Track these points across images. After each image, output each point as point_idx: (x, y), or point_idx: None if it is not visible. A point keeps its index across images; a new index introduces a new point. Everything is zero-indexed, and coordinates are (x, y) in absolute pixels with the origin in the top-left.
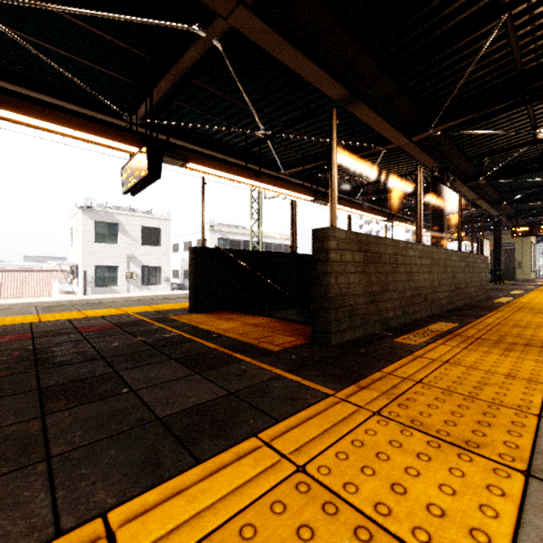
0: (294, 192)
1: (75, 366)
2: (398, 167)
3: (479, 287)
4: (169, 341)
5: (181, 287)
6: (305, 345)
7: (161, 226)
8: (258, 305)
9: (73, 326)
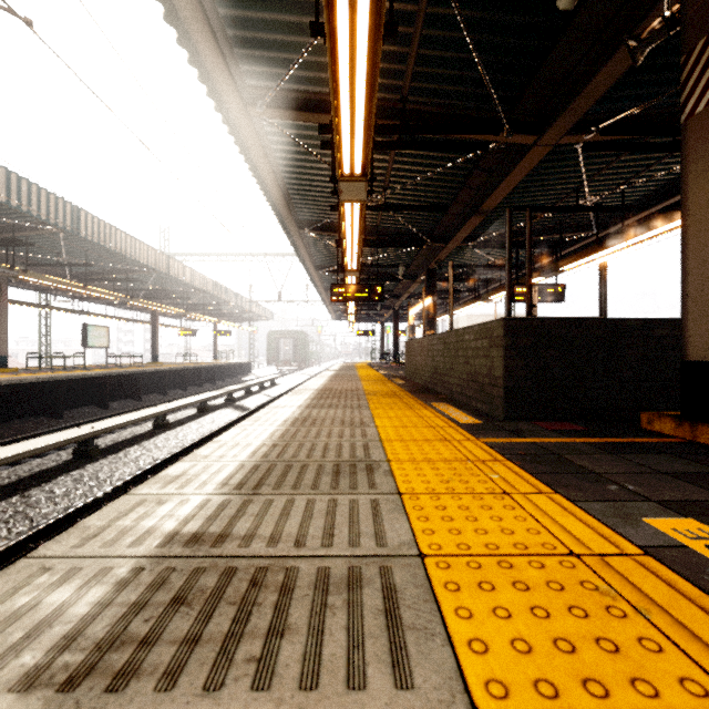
0: (655, 228)
1: None
2: None
3: (470, 383)
4: None
5: None
6: None
7: None
8: None
9: None
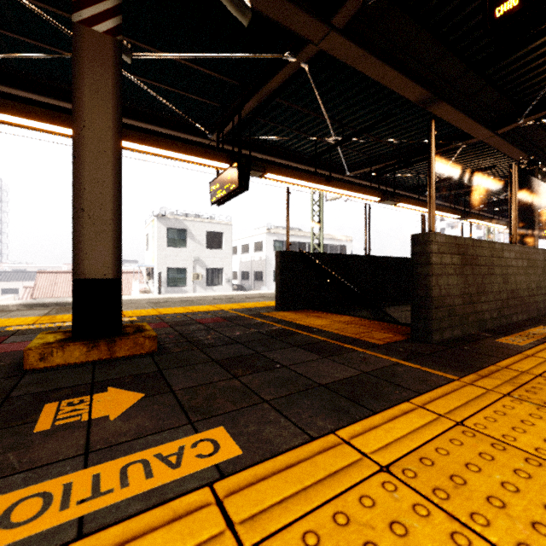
0: (363, 194)
1: (223, 347)
2: (476, 161)
3: None
4: (279, 333)
5: (241, 288)
6: (406, 341)
7: (223, 231)
8: (335, 305)
9: (190, 318)
